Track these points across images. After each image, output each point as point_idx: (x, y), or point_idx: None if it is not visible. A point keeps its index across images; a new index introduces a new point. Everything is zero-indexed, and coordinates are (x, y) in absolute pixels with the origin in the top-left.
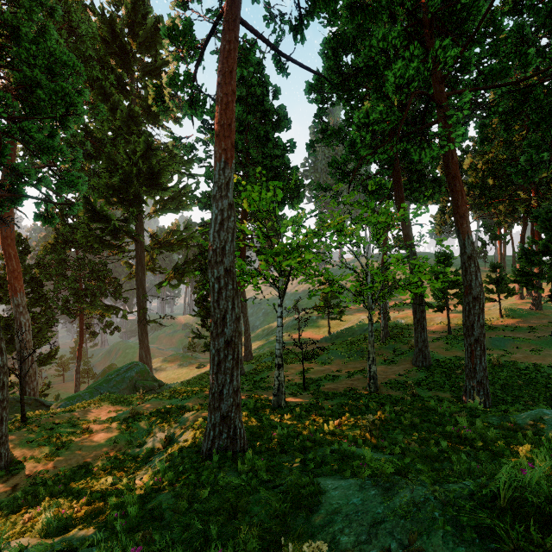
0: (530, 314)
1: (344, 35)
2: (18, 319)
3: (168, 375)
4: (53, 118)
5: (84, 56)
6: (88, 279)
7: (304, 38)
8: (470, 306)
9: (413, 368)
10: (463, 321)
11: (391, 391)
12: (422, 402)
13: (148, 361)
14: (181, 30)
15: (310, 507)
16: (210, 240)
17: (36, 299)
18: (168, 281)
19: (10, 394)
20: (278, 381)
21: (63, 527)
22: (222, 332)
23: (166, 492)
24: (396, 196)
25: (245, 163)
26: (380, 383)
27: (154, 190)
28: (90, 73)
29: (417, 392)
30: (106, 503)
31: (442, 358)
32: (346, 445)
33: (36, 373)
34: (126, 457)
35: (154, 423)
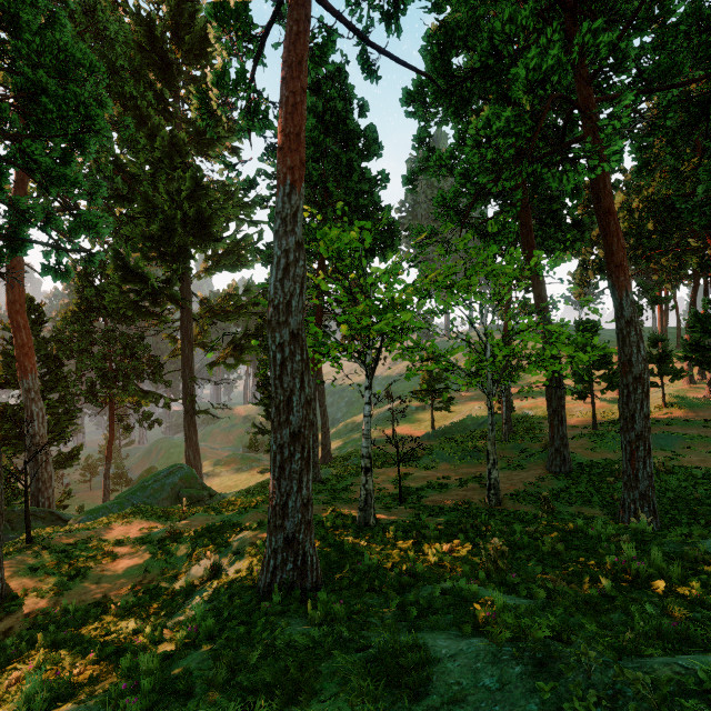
0: (705, 403)
1: (454, 25)
2: (29, 408)
3: (223, 482)
4: (65, 138)
5: (113, 67)
6: (120, 356)
7: (400, 28)
8: (629, 389)
9: (548, 475)
10: (620, 410)
11: (518, 505)
12: (563, 521)
13: (197, 464)
14: (232, 9)
15: (414, 688)
16: (271, 292)
17: (53, 383)
18: (223, 360)
19: (18, 505)
20: (365, 491)
21: (54, 697)
22: (286, 421)
23: (203, 649)
24: (524, 243)
25: (322, 202)
26: (504, 494)
27: (205, 241)
28: (121, 89)
29: (554, 506)
30: (119, 661)
31: (586, 461)
32: (463, 583)
33: (52, 477)
34: (159, 592)
35: (199, 545)
